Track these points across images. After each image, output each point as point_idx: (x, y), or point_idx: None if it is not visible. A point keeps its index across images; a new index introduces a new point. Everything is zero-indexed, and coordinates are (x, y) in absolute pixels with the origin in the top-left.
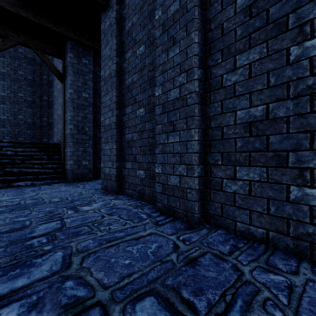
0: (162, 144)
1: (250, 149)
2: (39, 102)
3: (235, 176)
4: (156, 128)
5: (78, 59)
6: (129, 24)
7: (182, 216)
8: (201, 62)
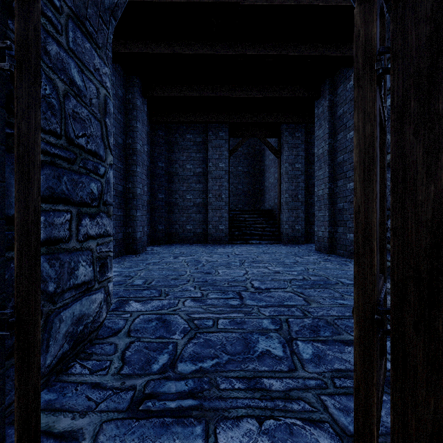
0: None
1: None
2: (252, 172)
3: None
4: None
5: (291, 135)
6: (340, 111)
7: None
8: None
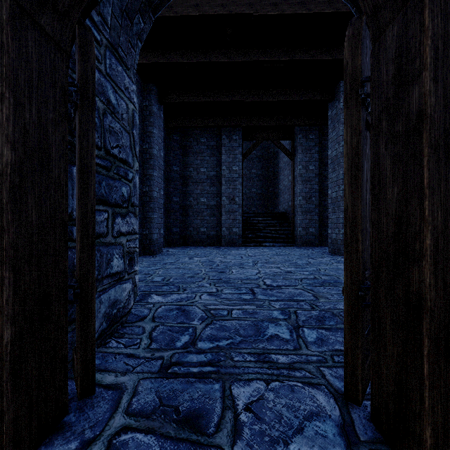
0: None
1: None
2: (266, 175)
3: None
4: None
5: (305, 137)
6: None
7: None
8: None
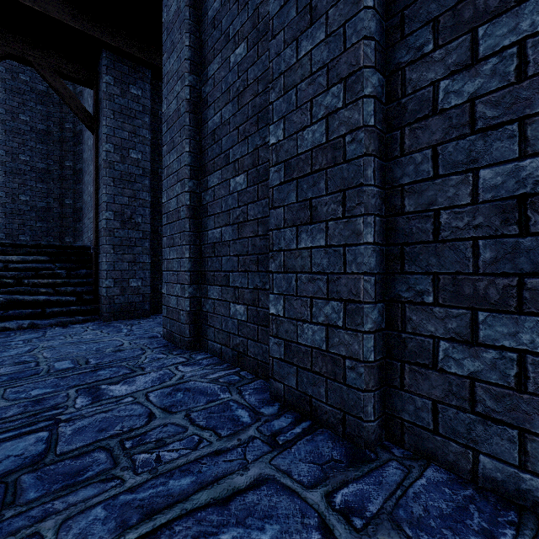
0: (284, 252)
1: (521, 268)
2: (58, 172)
3: (474, 336)
4: (272, 216)
5: (122, 86)
6: (214, 5)
7: (333, 421)
8: (380, 57)
